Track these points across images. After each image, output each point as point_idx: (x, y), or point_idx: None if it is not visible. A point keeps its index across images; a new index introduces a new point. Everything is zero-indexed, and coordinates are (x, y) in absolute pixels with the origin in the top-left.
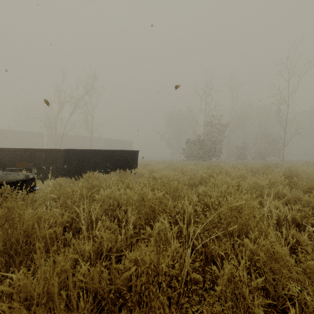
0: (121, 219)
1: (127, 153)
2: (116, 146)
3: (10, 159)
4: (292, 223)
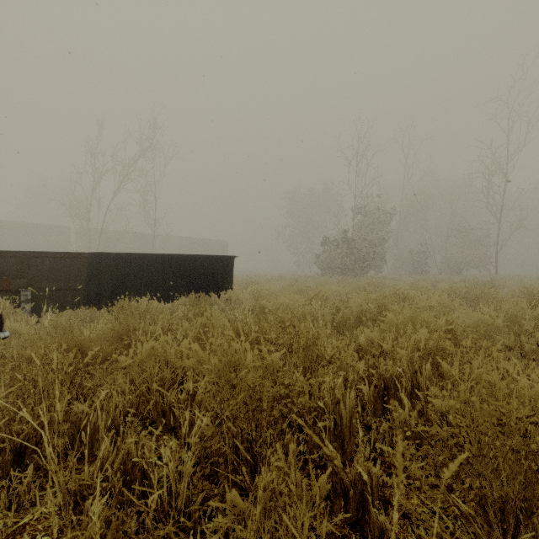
0: (178, 419)
1: (213, 261)
2: (198, 250)
3: None
4: None
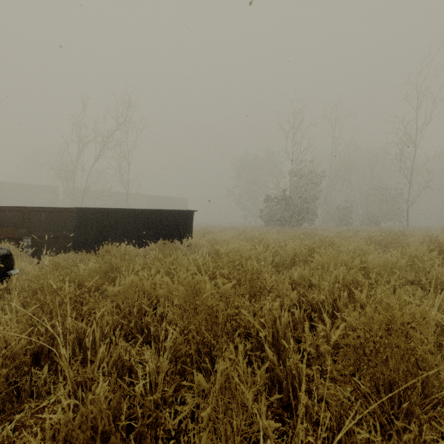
0: (153, 334)
1: (177, 214)
2: (163, 206)
3: None
4: None
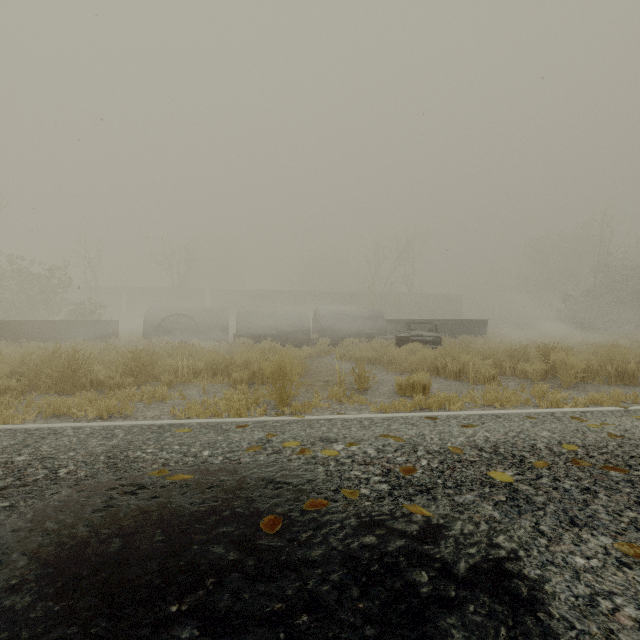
0: None
1: (477, 321)
2: (434, 305)
3: (400, 326)
4: None
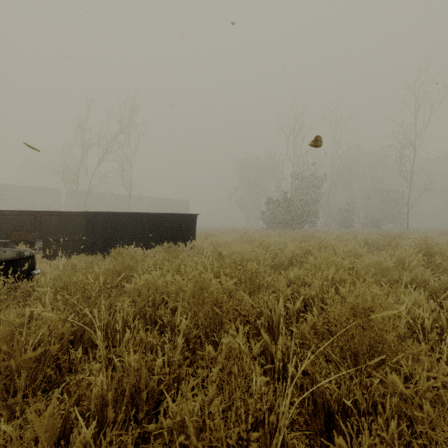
0: (166, 324)
1: (180, 218)
2: (165, 208)
3: (3, 226)
4: (447, 332)
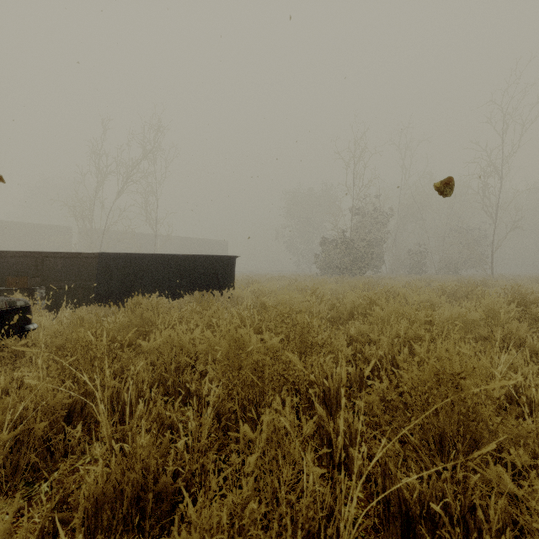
0: (193, 393)
1: (216, 261)
2: (198, 250)
3: None
4: None
